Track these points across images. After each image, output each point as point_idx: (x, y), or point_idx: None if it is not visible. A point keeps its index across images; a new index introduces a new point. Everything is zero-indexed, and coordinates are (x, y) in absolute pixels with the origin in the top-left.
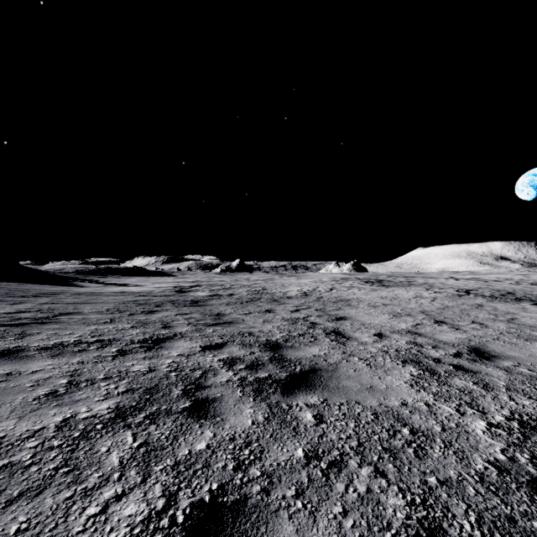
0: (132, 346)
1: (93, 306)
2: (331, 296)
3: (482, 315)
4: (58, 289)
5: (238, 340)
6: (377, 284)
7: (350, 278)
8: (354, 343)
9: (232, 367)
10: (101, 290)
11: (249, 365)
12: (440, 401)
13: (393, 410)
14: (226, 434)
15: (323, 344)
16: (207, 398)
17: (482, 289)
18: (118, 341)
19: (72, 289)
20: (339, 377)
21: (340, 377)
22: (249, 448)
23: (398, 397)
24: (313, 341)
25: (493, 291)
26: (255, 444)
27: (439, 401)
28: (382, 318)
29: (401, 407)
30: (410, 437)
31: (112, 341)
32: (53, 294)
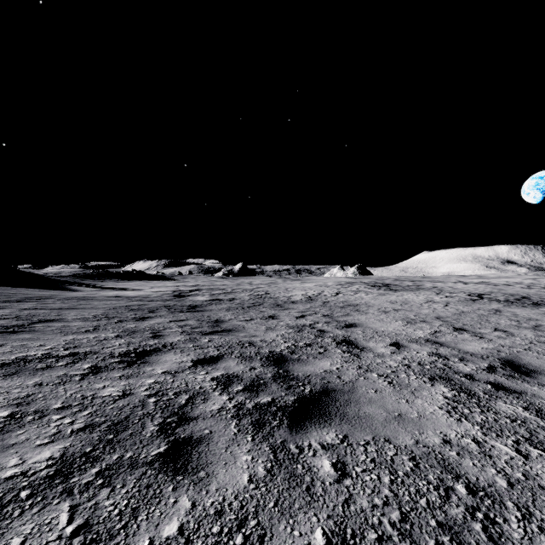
0: (110, 361)
1: (79, 312)
2: (338, 301)
3: (504, 322)
4: (47, 294)
5: (237, 351)
6: (384, 288)
7: (355, 282)
8: (369, 355)
9: (227, 388)
10: (95, 295)
11: (248, 385)
12: (491, 436)
13: (436, 452)
14: (210, 502)
15: (334, 356)
16: (191, 438)
17: (494, 293)
18: (95, 354)
19: (64, 293)
20: (358, 400)
21: (359, 400)
22: (243, 531)
23: (436, 430)
24: (322, 353)
25: (507, 295)
26: (252, 521)
27: (489, 436)
28: (395, 325)
29: (444, 446)
30: (470, 500)
31: (87, 354)
32: (40, 299)
